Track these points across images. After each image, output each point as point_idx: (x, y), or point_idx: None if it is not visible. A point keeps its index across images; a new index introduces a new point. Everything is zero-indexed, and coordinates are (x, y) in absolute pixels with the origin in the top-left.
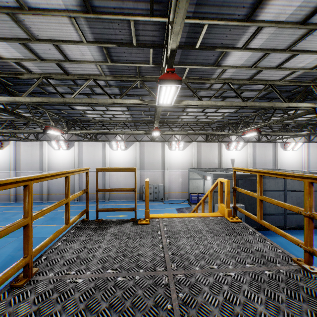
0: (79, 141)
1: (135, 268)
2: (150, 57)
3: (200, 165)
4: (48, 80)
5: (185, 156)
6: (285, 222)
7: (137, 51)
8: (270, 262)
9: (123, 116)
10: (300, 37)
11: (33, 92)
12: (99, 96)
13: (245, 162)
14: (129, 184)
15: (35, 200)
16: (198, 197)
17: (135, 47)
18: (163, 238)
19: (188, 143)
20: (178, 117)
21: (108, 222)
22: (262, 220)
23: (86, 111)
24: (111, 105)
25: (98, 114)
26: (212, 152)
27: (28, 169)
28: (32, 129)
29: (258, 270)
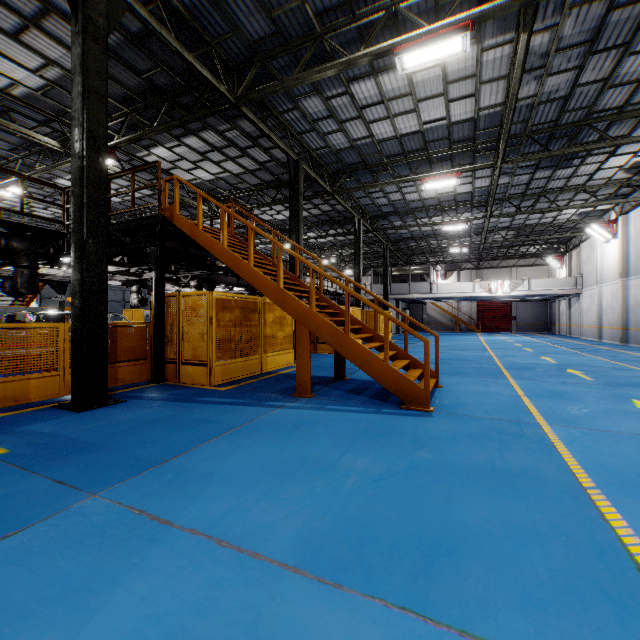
0: None
1: None
2: None
3: None
4: None
5: None
6: None
7: None
8: None
9: None
10: None
11: None
12: None
13: None
14: None
15: None
16: None
17: None
18: None
19: None
20: None
21: None
22: None
23: None
24: None
25: None
26: None
27: None
28: None
29: None
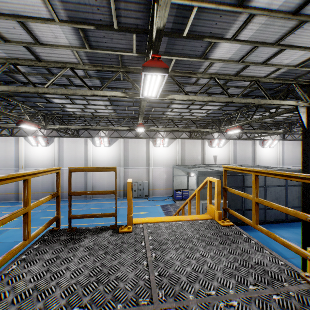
0: (59, 137)
1: (112, 302)
2: (134, 44)
3: (184, 161)
4: (17, 67)
5: (169, 152)
6: (265, 217)
7: (119, 36)
8: (275, 281)
9: (106, 111)
10: (290, 30)
11: (1, 81)
12: (78, 88)
13: (227, 158)
14: (112, 181)
15: (10, 200)
16: (183, 193)
17: (116, 32)
18: (147, 252)
19: (172, 140)
20: (163, 113)
21: (83, 230)
22: (258, 225)
23: (66, 105)
24: (92, 99)
25: (79, 108)
26: (196, 149)
27: (2, 167)
28: (6, 123)
29: (264, 294)
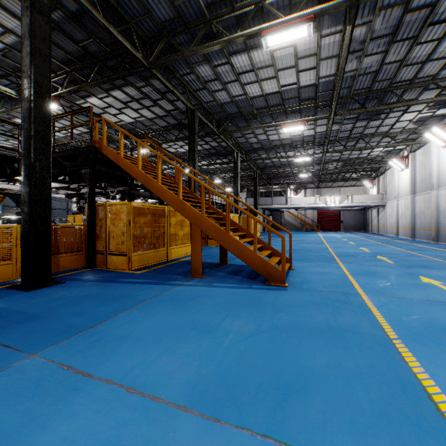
0: None
1: None
2: None
3: None
4: None
5: None
6: None
7: None
8: None
9: None
10: None
11: None
12: None
13: None
14: None
15: None
16: None
17: None
18: None
19: None
20: None
21: None
22: None
23: None
24: None
25: None
26: None
27: None
28: None
29: None
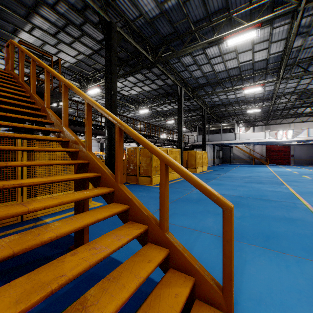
0: None
1: None
2: None
3: None
4: None
5: None
6: None
7: None
8: None
9: None
10: None
11: None
12: None
13: None
14: None
15: None
16: None
17: None
18: None
19: None
20: None
21: None
22: None
23: None
24: None
25: None
26: None
27: None
28: None
29: None
